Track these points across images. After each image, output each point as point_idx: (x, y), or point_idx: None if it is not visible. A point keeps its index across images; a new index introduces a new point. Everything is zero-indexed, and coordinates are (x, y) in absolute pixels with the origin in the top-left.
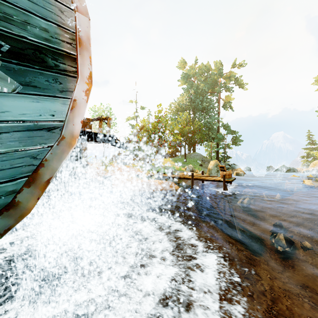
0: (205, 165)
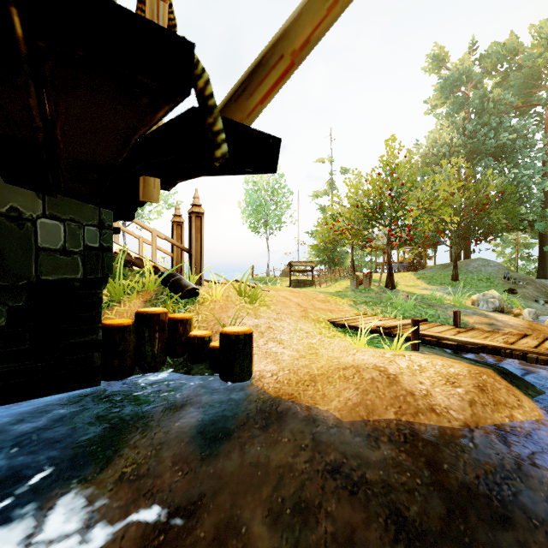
0: (523, 292)
